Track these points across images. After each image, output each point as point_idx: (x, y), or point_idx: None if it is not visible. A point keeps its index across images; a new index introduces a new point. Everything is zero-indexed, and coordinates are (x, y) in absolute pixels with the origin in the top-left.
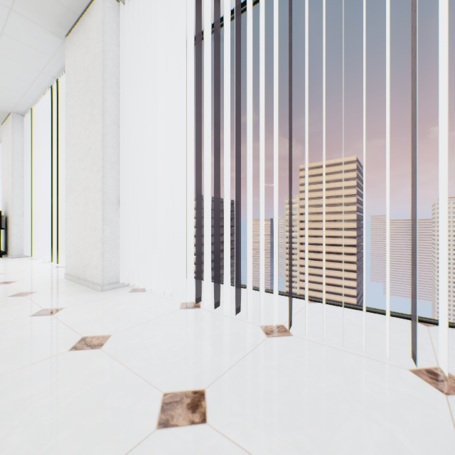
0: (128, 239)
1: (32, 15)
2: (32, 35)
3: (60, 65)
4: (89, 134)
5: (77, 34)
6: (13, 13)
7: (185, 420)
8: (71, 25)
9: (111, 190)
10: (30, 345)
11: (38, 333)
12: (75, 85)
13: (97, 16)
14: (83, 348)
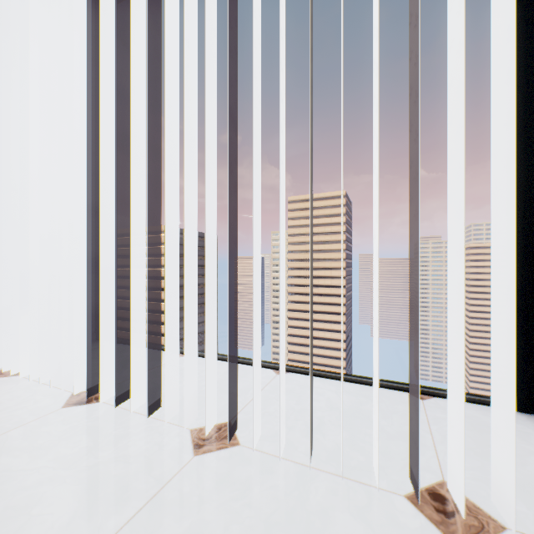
0: None
1: None
2: None
3: None
4: None
5: None
6: None
7: None
8: None
9: None
10: None
11: None
12: None
13: None
14: None
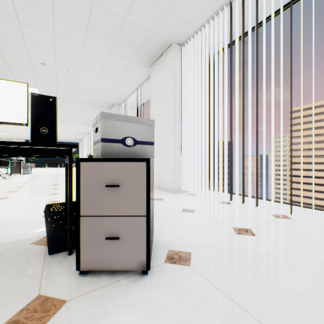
0: (184, 168)
1: (138, 61)
2: (136, 69)
3: (144, 79)
4: (165, 115)
5: (158, 65)
6: (131, 62)
7: (246, 234)
8: (154, 61)
9: (177, 142)
10: (164, 208)
11: (163, 205)
12: (156, 90)
13: (170, 56)
14: (186, 211)
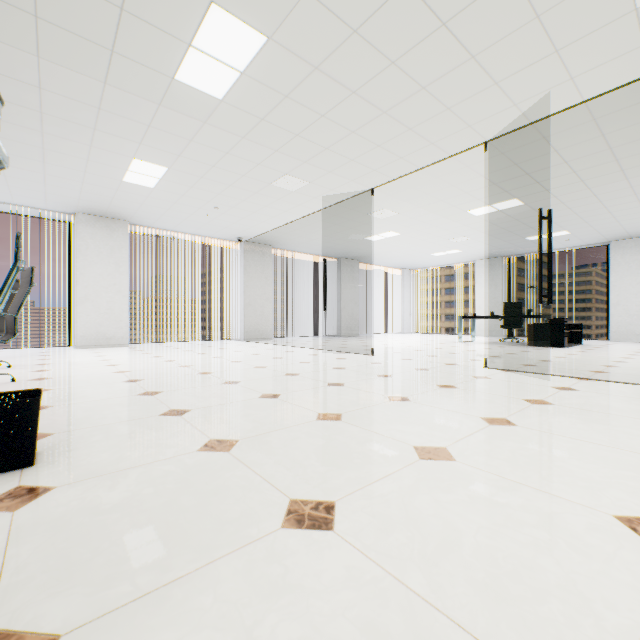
0: None
1: None
2: None
3: None
4: None
5: None
6: None
7: None
8: None
9: None
10: None
11: None
12: None
13: None
14: None
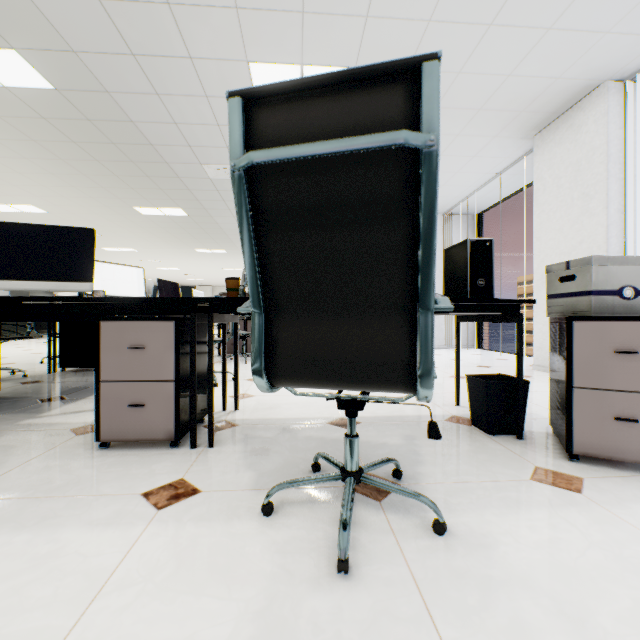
0: None
1: (510, 133)
2: (499, 148)
3: (510, 161)
4: (580, 228)
5: (556, 131)
6: (494, 139)
7: None
8: (546, 125)
9: None
10: None
11: None
12: (551, 181)
13: (596, 109)
14: None
